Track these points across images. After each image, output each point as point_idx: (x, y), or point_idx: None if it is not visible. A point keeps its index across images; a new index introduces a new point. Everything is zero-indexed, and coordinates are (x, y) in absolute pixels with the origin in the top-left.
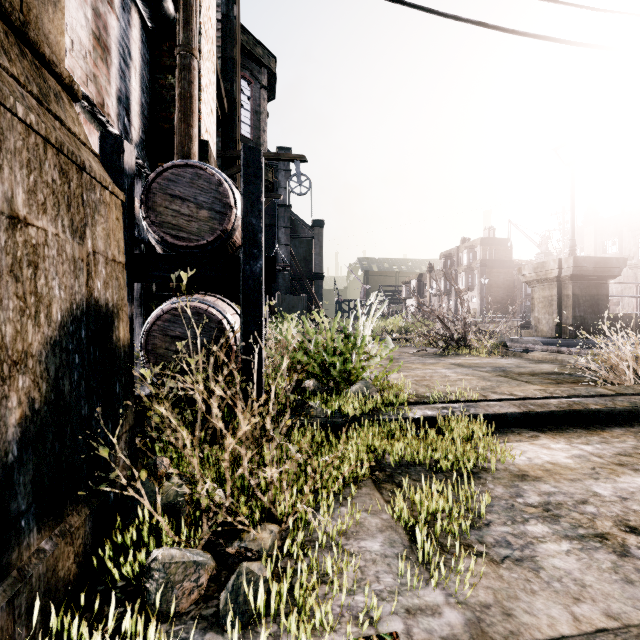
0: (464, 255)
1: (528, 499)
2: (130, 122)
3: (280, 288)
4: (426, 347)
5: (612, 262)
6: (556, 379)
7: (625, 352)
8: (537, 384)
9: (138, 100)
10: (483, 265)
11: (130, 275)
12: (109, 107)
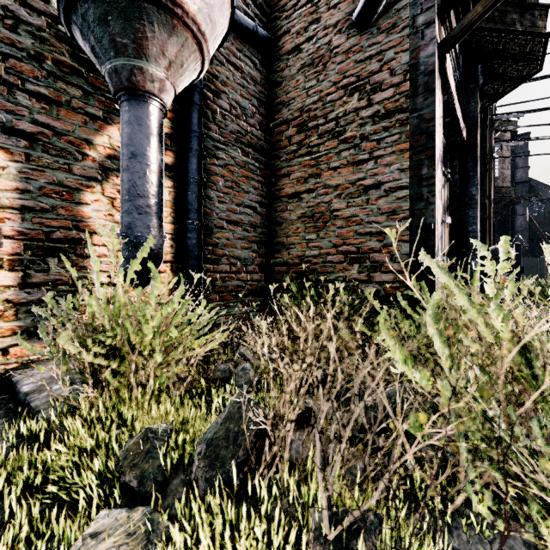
0: None
1: None
2: None
3: None
4: None
5: None
6: None
7: None
8: None
9: None
10: None
11: None
12: None
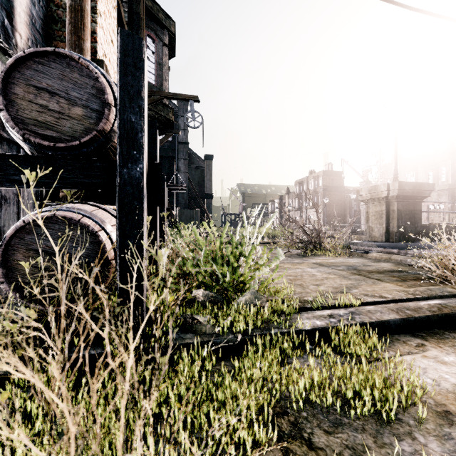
0: (311, 182)
1: None
2: (13, 27)
3: (180, 204)
4: (290, 249)
5: (425, 186)
6: (400, 276)
7: None
8: (388, 282)
9: (26, 9)
10: (324, 190)
11: None
12: None
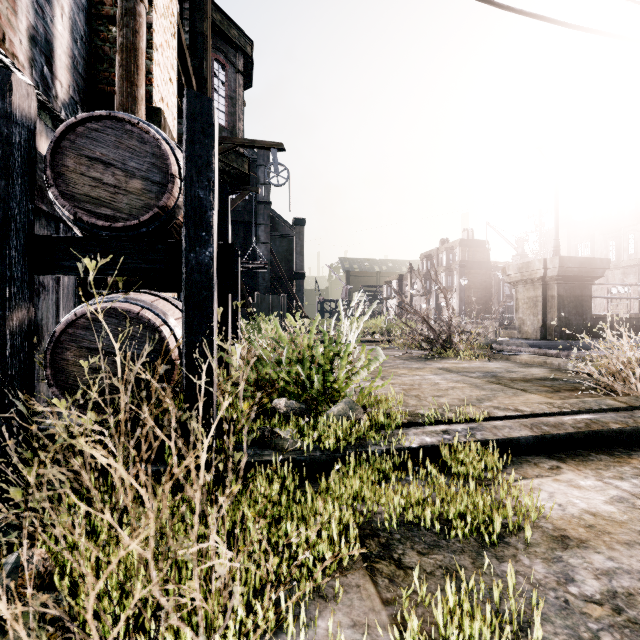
0: (444, 256)
1: (584, 586)
2: (53, 74)
3: (259, 287)
4: (410, 349)
5: (596, 263)
6: (552, 386)
7: (633, 359)
8: (534, 393)
9: (67, 50)
10: (462, 266)
11: (26, 265)
12: (14, 45)
